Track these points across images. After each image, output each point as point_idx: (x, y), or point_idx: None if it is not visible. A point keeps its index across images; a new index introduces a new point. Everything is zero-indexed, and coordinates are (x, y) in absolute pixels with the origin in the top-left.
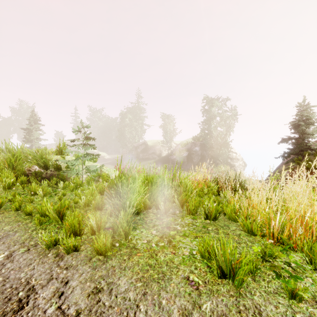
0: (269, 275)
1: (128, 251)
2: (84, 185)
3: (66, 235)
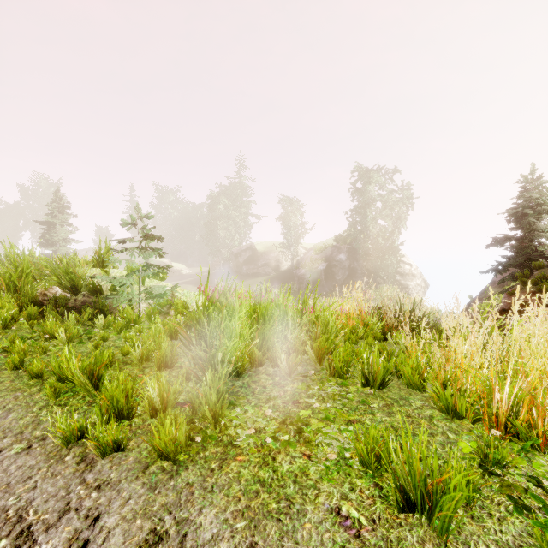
0: (500, 504)
1: (219, 452)
2: (142, 322)
3: (101, 418)
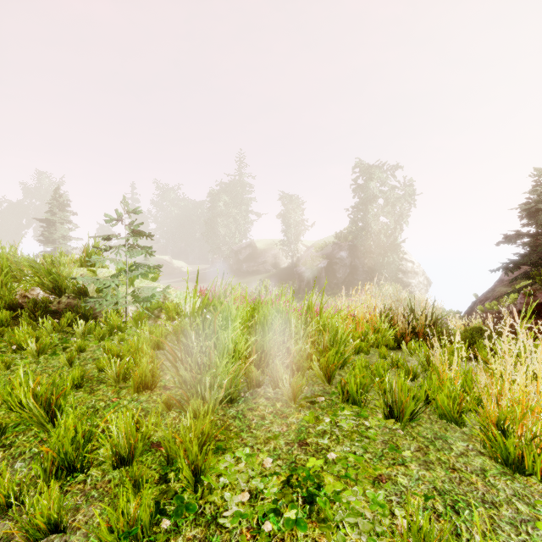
0: None
1: (196, 538)
2: (129, 328)
3: (44, 474)
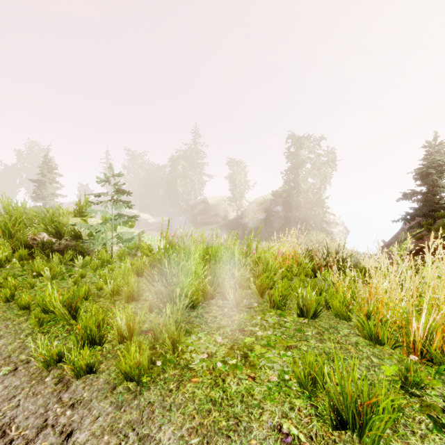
0: (421, 422)
1: (176, 374)
2: (114, 262)
3: (77, 344)
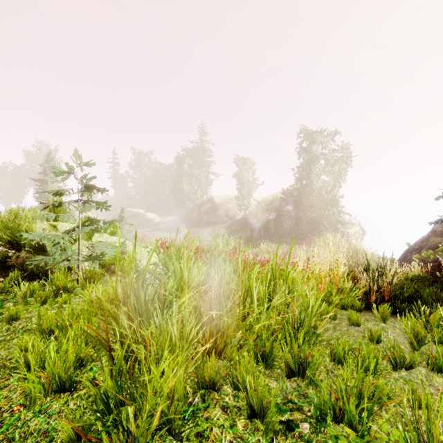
0: None
1: None
2: (81, 286)
3: None
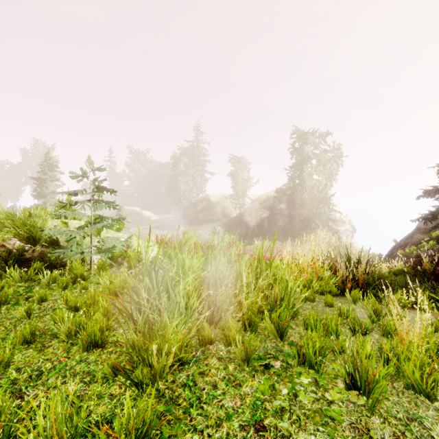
0: None
1: None
2: (93, 275)
3: None
